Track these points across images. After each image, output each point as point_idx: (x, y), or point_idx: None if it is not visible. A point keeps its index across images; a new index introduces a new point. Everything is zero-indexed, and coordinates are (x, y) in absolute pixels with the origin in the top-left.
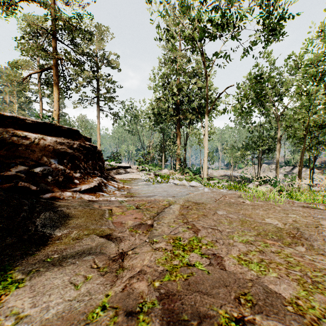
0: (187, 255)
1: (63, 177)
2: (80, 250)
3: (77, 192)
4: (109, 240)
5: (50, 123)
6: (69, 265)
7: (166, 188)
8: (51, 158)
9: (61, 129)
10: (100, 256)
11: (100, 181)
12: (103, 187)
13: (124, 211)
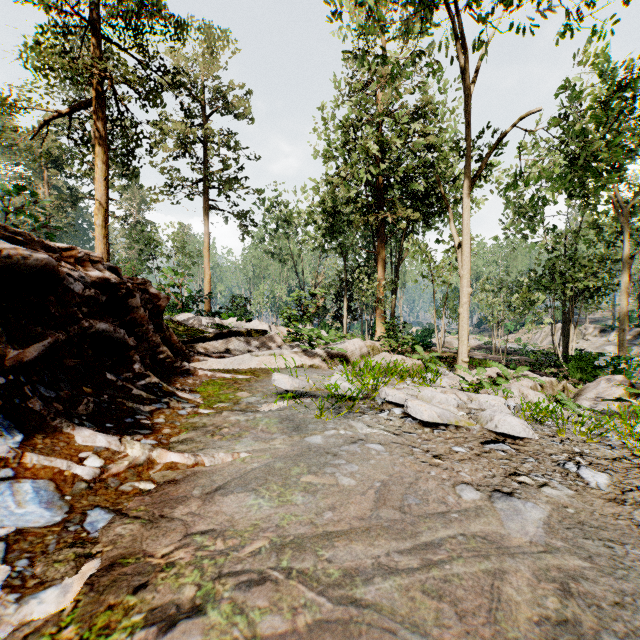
0: None
1: None
2: None
3: None
4: None
5: None
6: None
7: (389, 468)
8: None
9: None
10: None
11: None
12: None
13: None
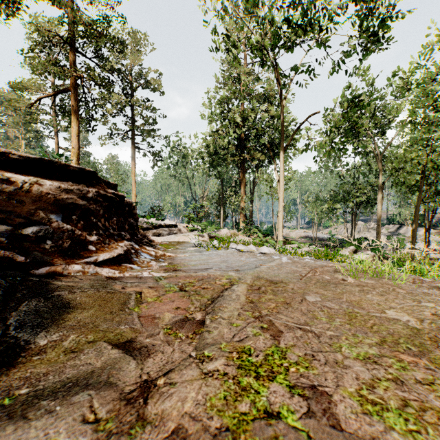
0: (265, 389)
1: (71, 242)
2: (72, 377)
3: (91, 264)
4: (128, 354)
5: (49, 160)
6: (40, 415)
7: (225, 256)
8: (51, 213)
9: (68, 170)
10: (104, 392)
11: (128, 247)
12: (133, 255)
13: (160, 295)
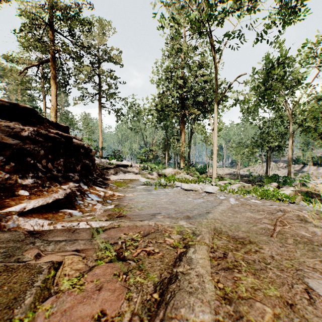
0: None
1: None
2: None
3: (14, 214)
4: None
5: None
6: None
7: (172, 196)
8: None
9: None
10: None
11: (72, 189)
12: (78, 198)
13: (84, 272)
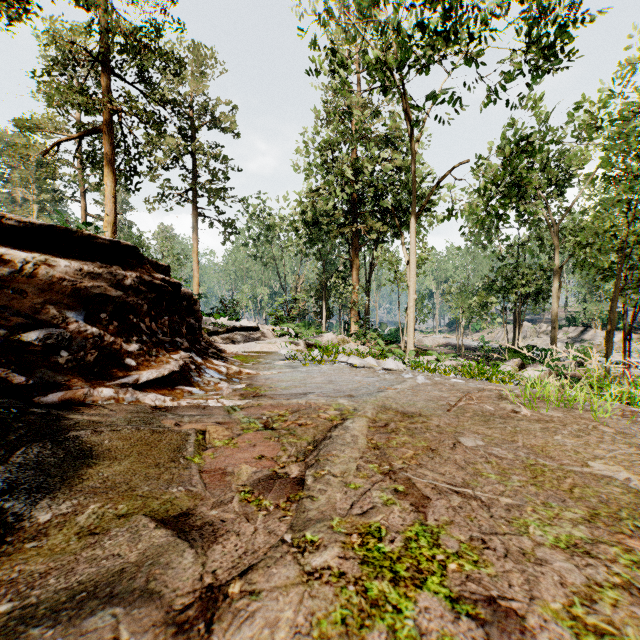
0: (409, 603)
1: (98, 353)
2: (87, 581)
3: (129, 387)
4: (182, 538)
5: (65, 228)
6: None
7: (332, 374)
8: (67, 309)
9: (94, 243)
10: (139, 609)
11: (186, 361)
12: (194, 373)
13: (233, 436)
